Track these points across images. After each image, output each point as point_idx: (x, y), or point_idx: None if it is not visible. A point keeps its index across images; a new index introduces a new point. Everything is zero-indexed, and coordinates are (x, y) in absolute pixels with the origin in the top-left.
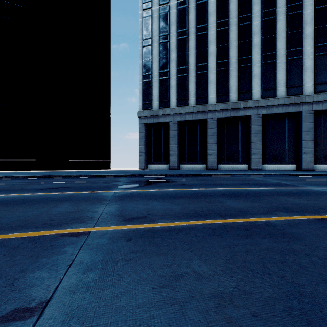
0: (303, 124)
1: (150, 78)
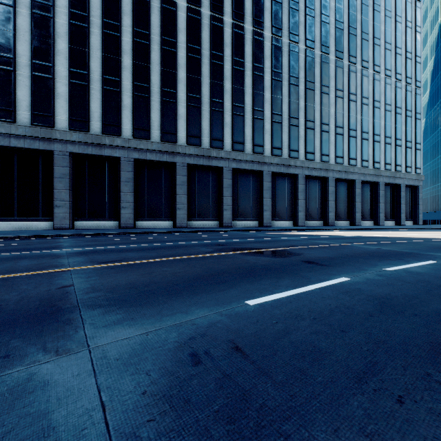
0: (177, 176)
1: None
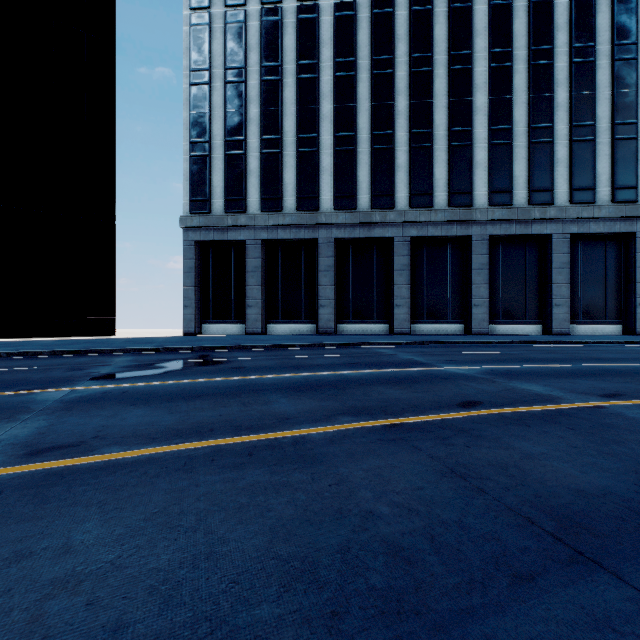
0: (473, 257)
1: (208, 151)
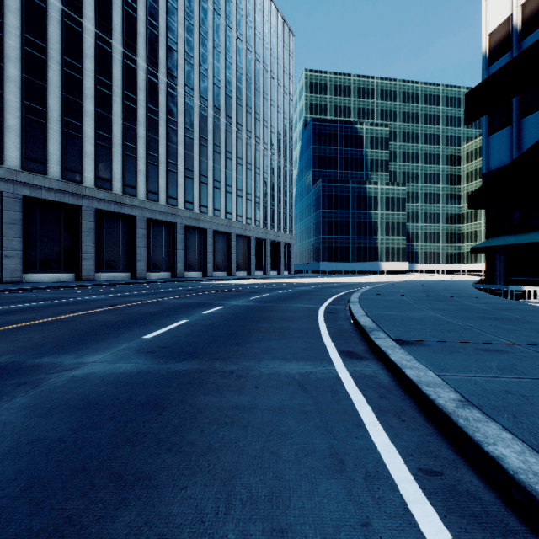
0: (84, 222)
1: None
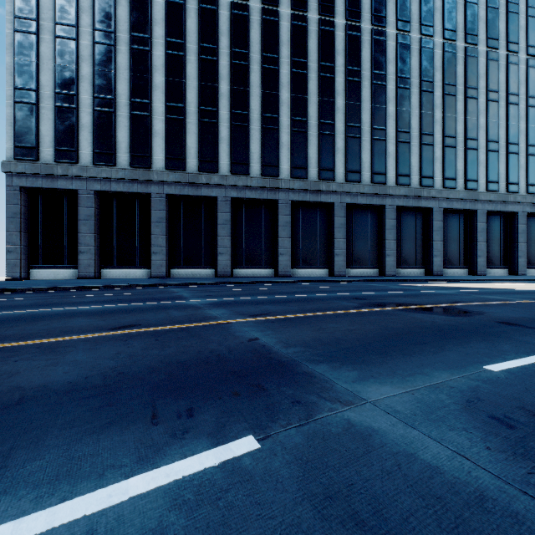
0: (280, 216)
1: (35, 100)
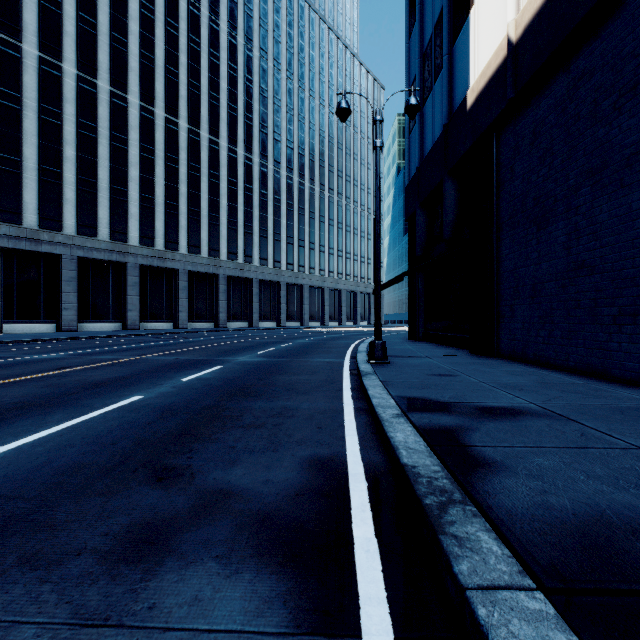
0: (221, 286)
1: (20, 170)
